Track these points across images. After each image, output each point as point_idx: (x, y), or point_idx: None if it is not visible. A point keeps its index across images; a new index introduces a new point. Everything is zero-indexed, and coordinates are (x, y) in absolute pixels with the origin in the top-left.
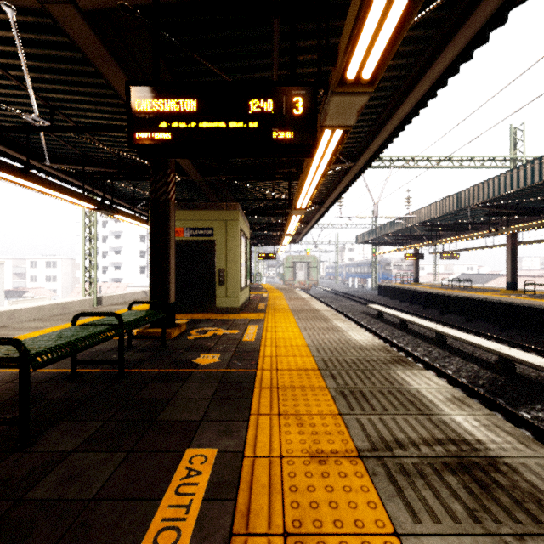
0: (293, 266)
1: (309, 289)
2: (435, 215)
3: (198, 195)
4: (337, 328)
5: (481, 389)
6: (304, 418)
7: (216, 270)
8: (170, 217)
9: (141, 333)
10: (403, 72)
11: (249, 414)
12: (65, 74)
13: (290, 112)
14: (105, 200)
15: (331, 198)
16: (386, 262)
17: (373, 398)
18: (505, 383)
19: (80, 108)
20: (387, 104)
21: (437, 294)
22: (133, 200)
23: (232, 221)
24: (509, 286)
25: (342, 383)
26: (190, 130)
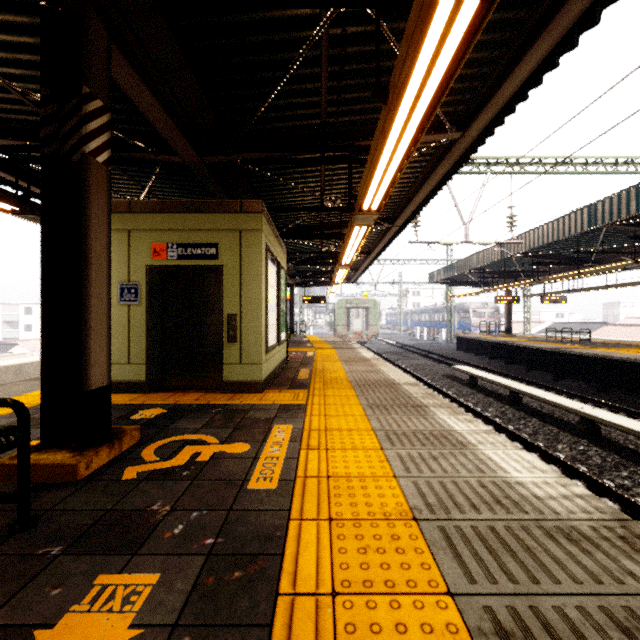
0: (347, 312)
1: (368, 342)
2: (551, 239)
3: None
4: (452, 435)
5: None
6: None
7: (223, 317)
8: (89, 195)
9: (5, 467)
10: None
11: None
12: None
13: None
14: None
15: (408, 209)
16: (463, 307)
17: None
18: None
19: None
20: None
21: (549, 351)
22: None
23: (251, 232)
24: None
25: None
26: None
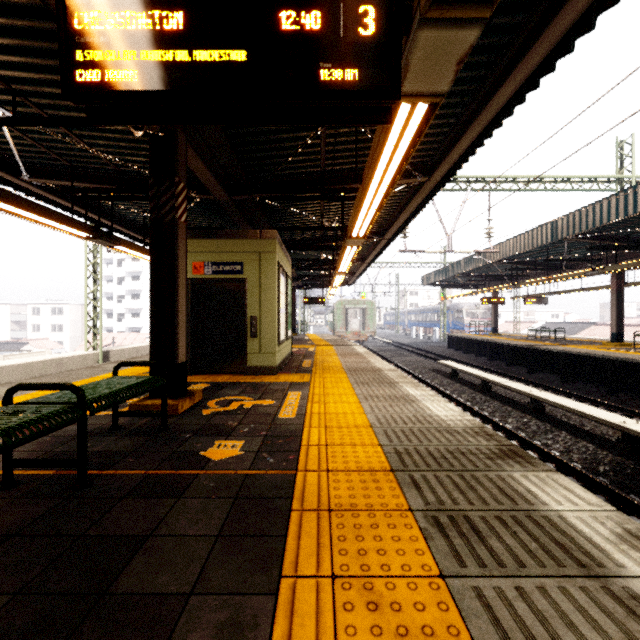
0: (346, 313)
1: (365, 340)
2: (523, 249)
3: (226, 222)
4: (408, 397)
5: (604, 479)
6: (379, 587)
7: (246, 318)
8: (178, 243)
9: (136, 406)
10: (505, 38)
11: (279, 575)
12: (22, 36)
13: (352, 33)
14: (109, 229)
15: (394, 227)
16: (457, 308)
17: (491, 533)
18: (636, 471)
19: (55, 94)
20: (478, 90)
21: (524, 347)
22: (143, 228)
23: (268, 253)
24: (614, 337)
25: (432, 500)
26: (174, 65)
